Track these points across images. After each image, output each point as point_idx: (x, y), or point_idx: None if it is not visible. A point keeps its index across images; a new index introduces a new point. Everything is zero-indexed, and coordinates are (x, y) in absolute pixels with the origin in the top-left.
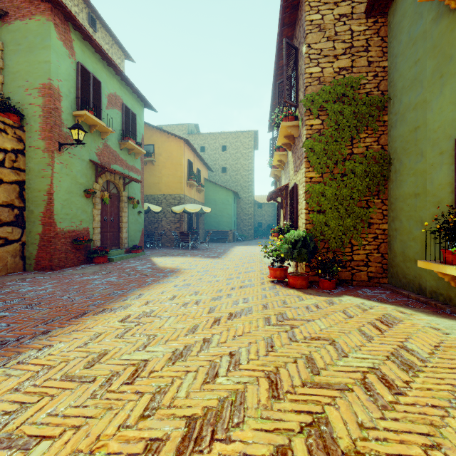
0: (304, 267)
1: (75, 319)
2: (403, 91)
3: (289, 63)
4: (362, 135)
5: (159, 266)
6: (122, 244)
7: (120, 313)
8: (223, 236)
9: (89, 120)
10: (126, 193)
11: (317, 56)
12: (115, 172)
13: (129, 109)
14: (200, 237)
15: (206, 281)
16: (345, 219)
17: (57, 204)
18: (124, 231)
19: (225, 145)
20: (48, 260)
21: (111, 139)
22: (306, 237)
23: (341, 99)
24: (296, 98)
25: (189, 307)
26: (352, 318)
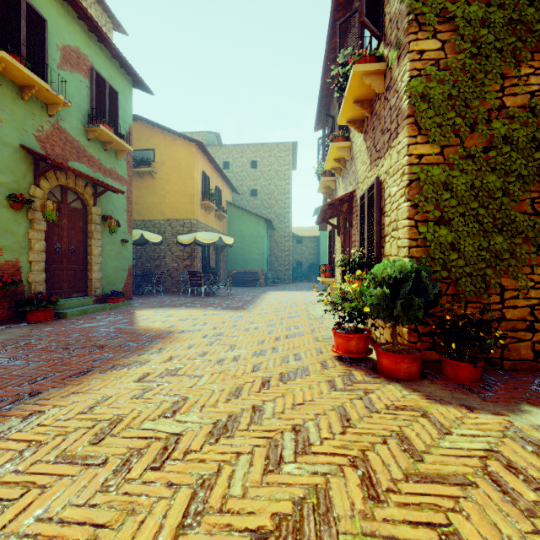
0: (406, 333)
1: None
2: None
3: None
4: (522, 71)
5: (139, 326)
6: (91, 288)
7: None
8: (252, 279)
9: (16, 74)
10: (99, 209)
11: None
12: (68, 168)
13: (104, 80)
14: (221, 280)
15: (212, 361)
16: (493, 236)
17: None
18: (95, 268)
19: (255, 161)
20: None
21: (69, 119)
22: (420, 273)
23: None
24: (380, 23)
25: (131, 482)
26: None
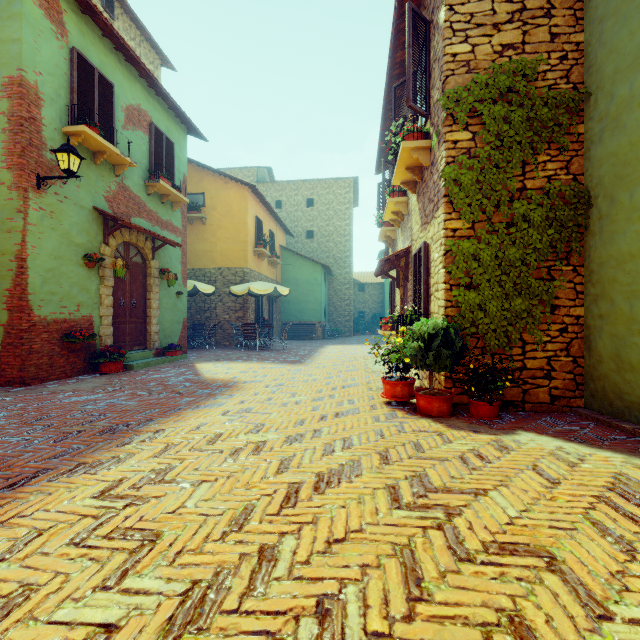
0: (443, 380)
1: (6, 491)
2: (617, 77)
3: (412, 57)
4: (540, 158)
5: (205, 377)
6: (150, 341)
7: (106, 473)
8: (308, 331)
9: (91, 143)
10: (157, 263)
11: (464, 26)
12: (135, 227)
13: (162, 133)
14: (274, 332)
15: (278, 404)
16: (514, 298)
17: (34, 277)
18: (153, 322)
19: (311, 199)
20: (18, 368)
21: (131, 177)
22: (449, 329)
23: (506, 96)
24: (427, 103)
25: (242, 459)
26: (558, 485)
